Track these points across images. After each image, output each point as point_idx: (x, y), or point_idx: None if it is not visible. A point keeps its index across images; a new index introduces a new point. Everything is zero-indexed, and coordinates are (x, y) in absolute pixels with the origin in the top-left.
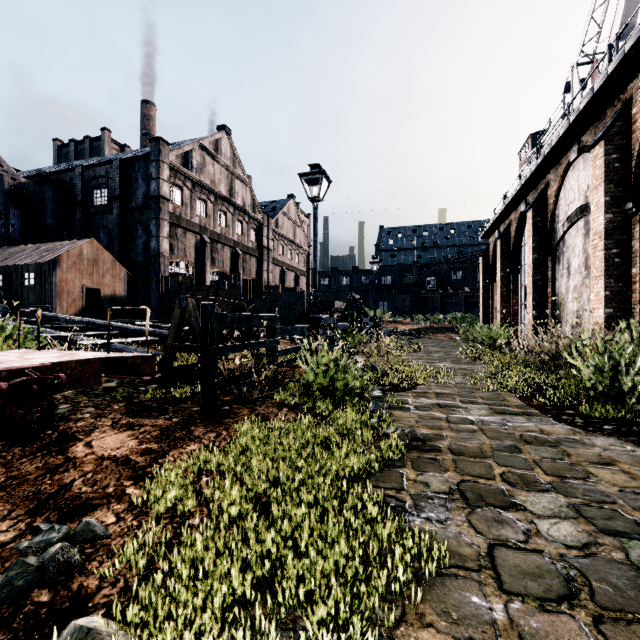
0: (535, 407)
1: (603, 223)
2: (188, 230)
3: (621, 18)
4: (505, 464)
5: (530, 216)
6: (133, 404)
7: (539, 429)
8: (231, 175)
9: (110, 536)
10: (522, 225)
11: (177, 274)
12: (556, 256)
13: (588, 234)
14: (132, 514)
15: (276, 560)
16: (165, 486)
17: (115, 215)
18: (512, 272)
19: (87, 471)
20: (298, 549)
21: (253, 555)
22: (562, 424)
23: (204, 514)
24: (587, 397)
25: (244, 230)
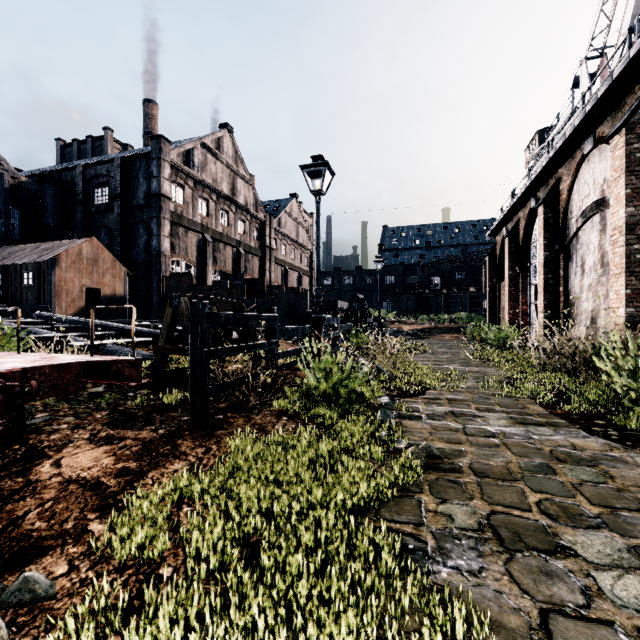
0: (560, 416)
1: (624, 217)
2: (190, 229)
3: (632, 10)
4: (540, 489)
5: (541, 212)
6: (118, 412)
7: (570, 443)
8: (233, 174)
9: (55, 595)
10: (531, 222)
11: (178, 273)
12: (569, 253)
13: (604, 230)
14: (89, 561)
15: (264, 635)
16: (131, 525)
17: (116, 214)
18: (521, 271)
19: (47, 499)
20: (293, 625)
21: (234, 630)
22: (595, 437)
23: (179, 560)
24: (616, 405)
25: (246, 229)
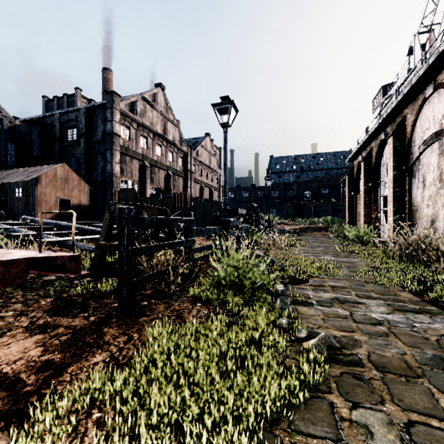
0: (429, 303)
1: None
2: (134, 158)
3: None
4: None
5: (390, 142)
6: (60, 299)
7: None
8: (165, 119)
9: None
10: (381, 150)
11: (126, 189)
12: (412, 172)
13: (442, 154)
14: None
15: None
16: None
17: (82, 147)
18: (373, 186)
19: None
20: None
21: None
22: None
23: None
24: None
25: (174, 158)
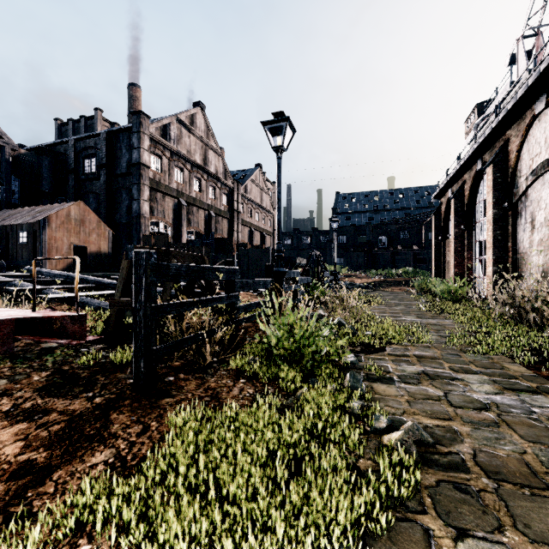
0: None
1: None
2: (166, 194)
3: None
4: None
5: (489, 172)
6: (59, 373)
7: None
8: (205, 146)
9: None
10: (477, 183)
11: (156, 233)
12: (517, 211)
13: None
14: None
15: None
16: None
17: (102, 181)
18: (466, 228)
19: None
20: None
21: None
22: None
23: None
24: None
25: (217, 195)
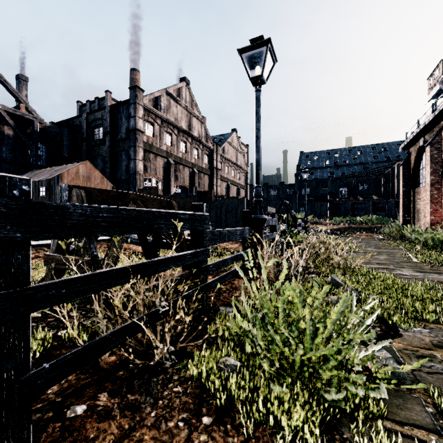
0: None
1: None
2: (158, 155)
3: None
4: None
5: None
6: None
7: None
8: (189, 114)
9: None
10: None
11: (149, 187)
12: None
13: None
14: None
15: None
16: None
17: (107, 146)
18: None
19: None
20: None
21: None
22: None
23: None
24: None
25: (199, 155)
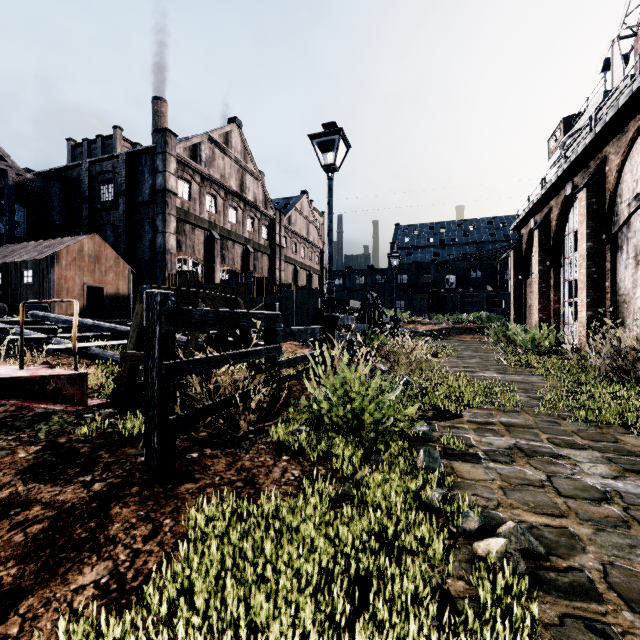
0: None
1: None
2: (197, 226)
3: None
4: None
5: (583, 197)
6: (52, 448)
7: None
8: (242, 169)
9: None
10: (566, 211)
11: (185, 272)
12: (617, 244)
13: None
14: None
15: None
16: None
17: (121, 211)
18: (553, 265)
19: None
20: None
21: None
22: None
23: None
24: None
25: (255, 227)
